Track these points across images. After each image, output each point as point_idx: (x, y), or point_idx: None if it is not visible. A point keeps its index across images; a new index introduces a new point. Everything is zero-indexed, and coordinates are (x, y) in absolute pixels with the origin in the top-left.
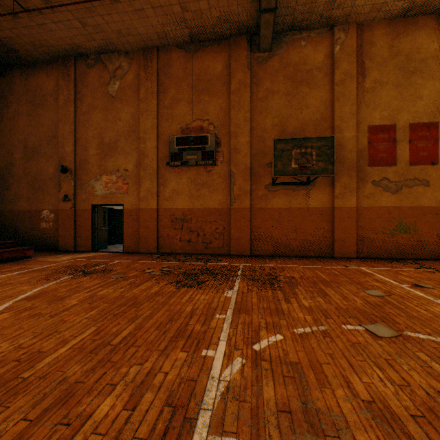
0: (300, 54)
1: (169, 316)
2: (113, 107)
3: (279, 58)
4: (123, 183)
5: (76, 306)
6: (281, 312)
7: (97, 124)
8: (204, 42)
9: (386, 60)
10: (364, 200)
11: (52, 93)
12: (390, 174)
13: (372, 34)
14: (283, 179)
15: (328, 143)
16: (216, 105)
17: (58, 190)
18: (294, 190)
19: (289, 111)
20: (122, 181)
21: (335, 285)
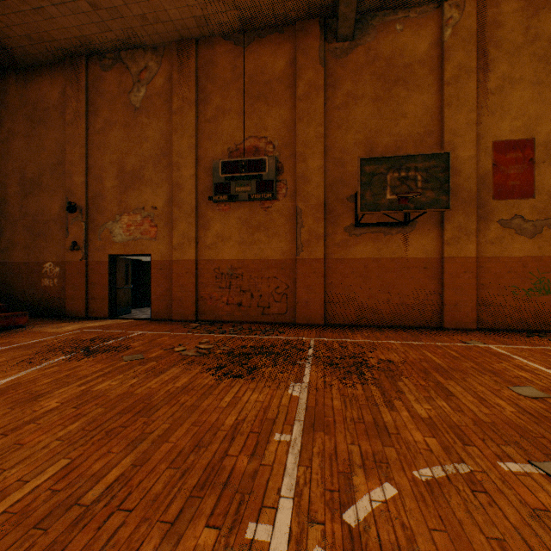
0: (394, 43)
1: (196, 436)
2: (137, 123)
3: (365, 48)
4: (150, 225)
5: (52, 414)
6: (384, 430)
7: (116, 146)
8: (260, 31)
9: (519, 47)
10: (487, 247)
11: (57, 105)
12: (525, 210)
13: (499, 10)
14: (370, 218)
15: (440, 162)
16: (276, 117)
17: (65, 236)
18: (386, 233)
19: (378, 123)
20: (148, 222)
21: (458, 376)
